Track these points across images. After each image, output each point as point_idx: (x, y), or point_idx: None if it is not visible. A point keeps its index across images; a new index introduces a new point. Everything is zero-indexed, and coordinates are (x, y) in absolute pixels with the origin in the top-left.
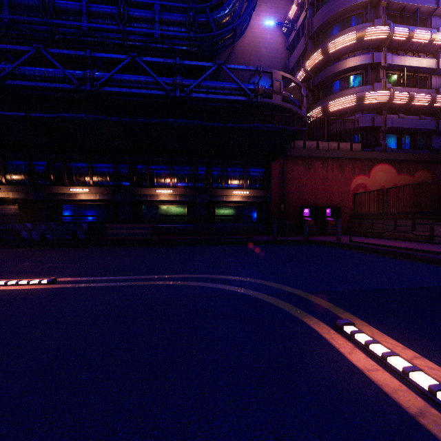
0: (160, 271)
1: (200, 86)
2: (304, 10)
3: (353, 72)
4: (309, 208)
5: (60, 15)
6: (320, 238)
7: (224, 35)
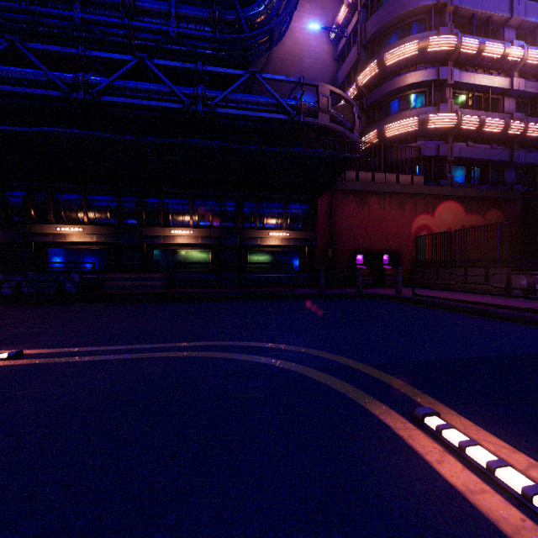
0: (172, 338)
1: (228, 99)
2: (356, 13)
3: (414, 89)
4: (363, 254)
5: (45, 1)
6: (377, 291)
7: (258, 38)
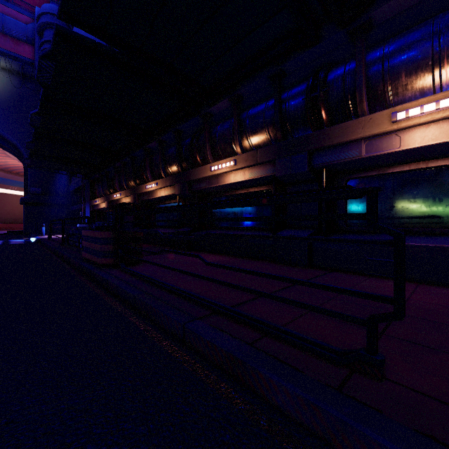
0: None
1: None
2: None
3: None
4: None
5: None
6: None
7: None
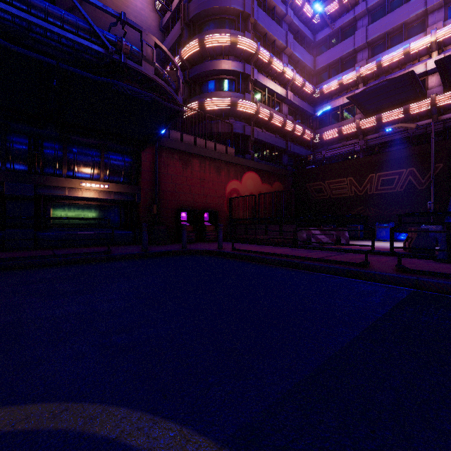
0: None
1: None
2: None
3: (227, 75)
4: (187, 211)
5: None
6: (200, 247)
7: None
